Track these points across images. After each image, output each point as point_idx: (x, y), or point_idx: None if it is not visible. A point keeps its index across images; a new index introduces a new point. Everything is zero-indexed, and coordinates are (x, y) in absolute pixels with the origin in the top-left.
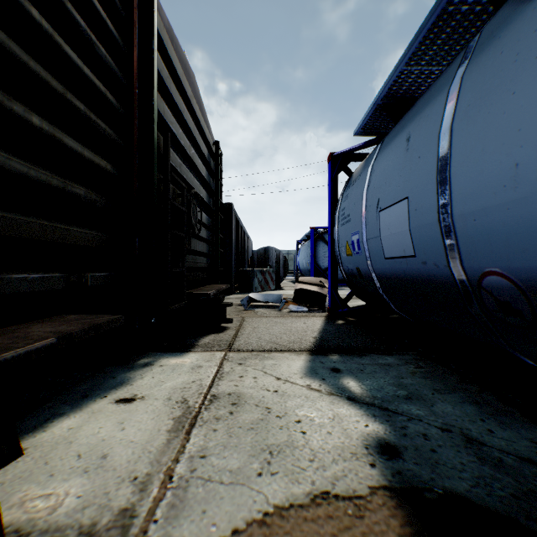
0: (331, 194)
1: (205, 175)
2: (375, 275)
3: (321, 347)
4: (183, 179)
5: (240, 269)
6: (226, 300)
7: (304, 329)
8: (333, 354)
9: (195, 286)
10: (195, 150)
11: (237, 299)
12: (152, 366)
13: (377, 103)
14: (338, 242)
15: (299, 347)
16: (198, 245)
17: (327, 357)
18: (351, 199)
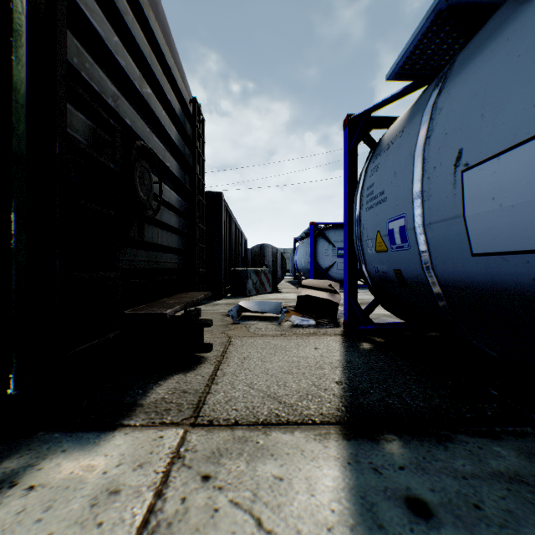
0: (347, 170)
1: (175, 139)
2: (437, 282)
3: (359, 412)
4: (127, 128)
5: (231, 269)
6: (212, 308)
7: (319, 361)
8: (387, 435)
9: (156, 296)
10: (156, 97)
11: (227, 305)
12: (9, 489)
13: (439, 7)
14: (361, 234)
15: (319, 412)
16: (160, 236)
17: (379, 445)
18: (385, 168)
